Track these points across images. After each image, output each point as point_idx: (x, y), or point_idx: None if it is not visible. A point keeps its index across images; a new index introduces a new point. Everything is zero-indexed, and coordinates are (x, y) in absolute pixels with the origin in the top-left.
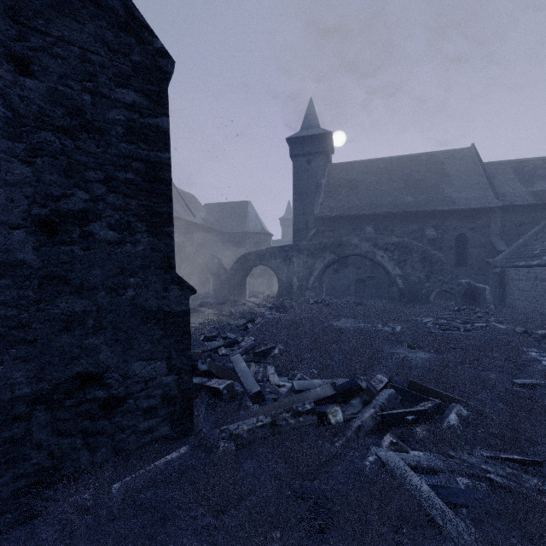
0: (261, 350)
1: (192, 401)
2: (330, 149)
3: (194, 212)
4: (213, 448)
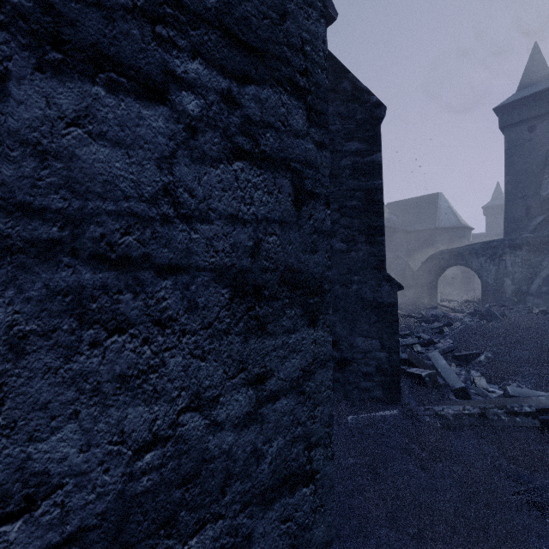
0: (462, 354)
1: (399, 377)
2: None
3: None
4: (421, 416)
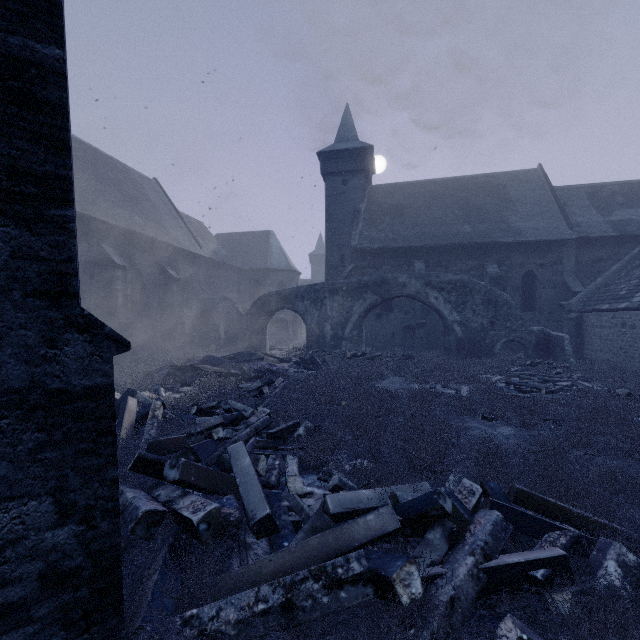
0: (279, 429)
1: (119, 571)
2: (371, 168)
3: (201, 242)
4: None
